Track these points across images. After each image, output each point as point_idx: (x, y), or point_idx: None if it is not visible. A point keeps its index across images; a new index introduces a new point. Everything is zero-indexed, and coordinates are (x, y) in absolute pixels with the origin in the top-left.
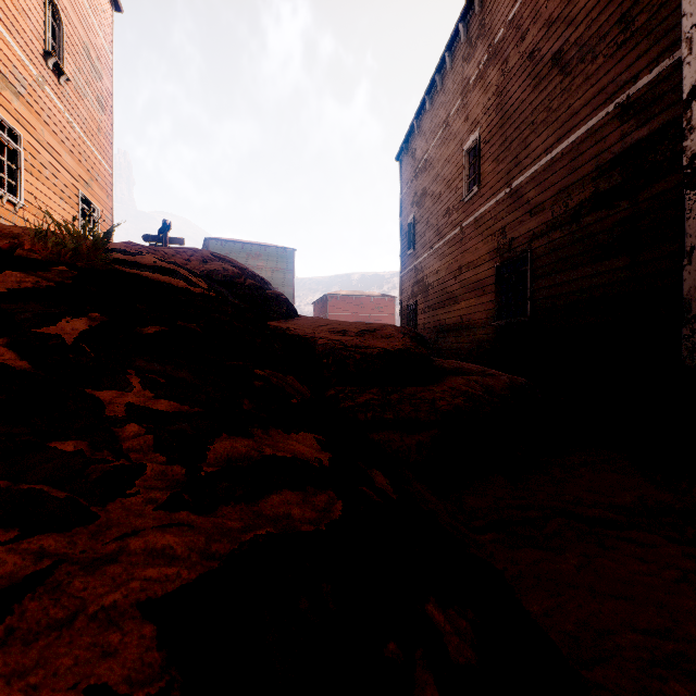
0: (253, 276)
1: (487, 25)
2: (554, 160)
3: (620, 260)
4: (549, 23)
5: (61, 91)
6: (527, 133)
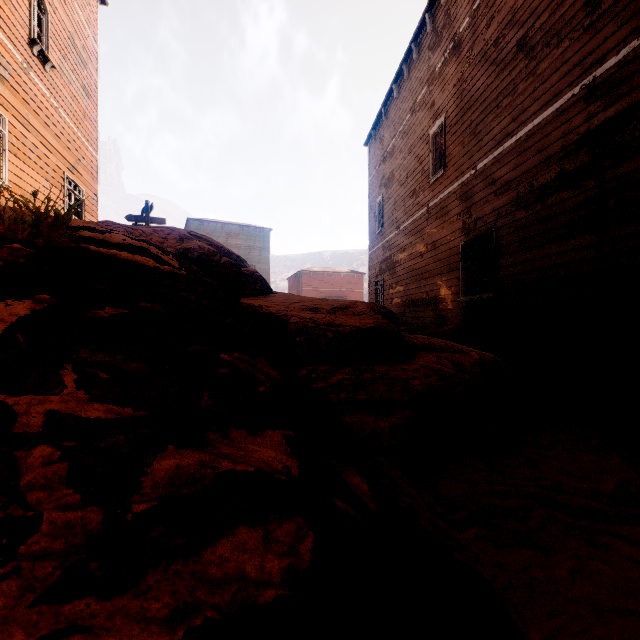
0: (229, 254)
1: (453, 15)
2: (519, 142)
3: (586, 238)
4: (514, 10)
5: (46, 78)
6: (492, 116)
